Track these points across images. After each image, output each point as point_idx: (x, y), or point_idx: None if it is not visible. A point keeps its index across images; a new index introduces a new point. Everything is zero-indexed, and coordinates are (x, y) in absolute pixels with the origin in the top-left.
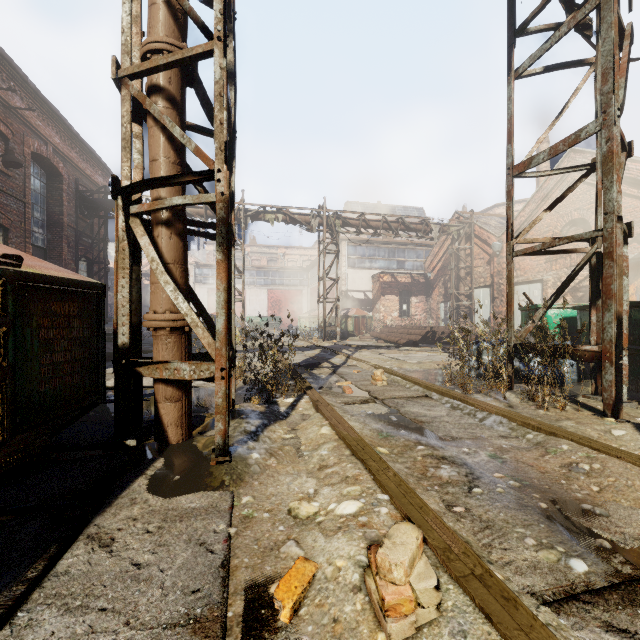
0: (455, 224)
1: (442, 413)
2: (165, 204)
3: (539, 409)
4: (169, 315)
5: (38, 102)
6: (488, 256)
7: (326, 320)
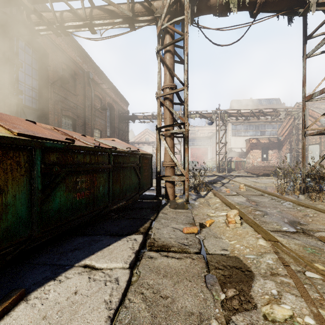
0: (295, 110)
1: (266, 200)
2: (170, 132)
3: (311, 201)
4: (170, 163)
5: (109, 84)
6: (318, 126)
7: (220, 163)
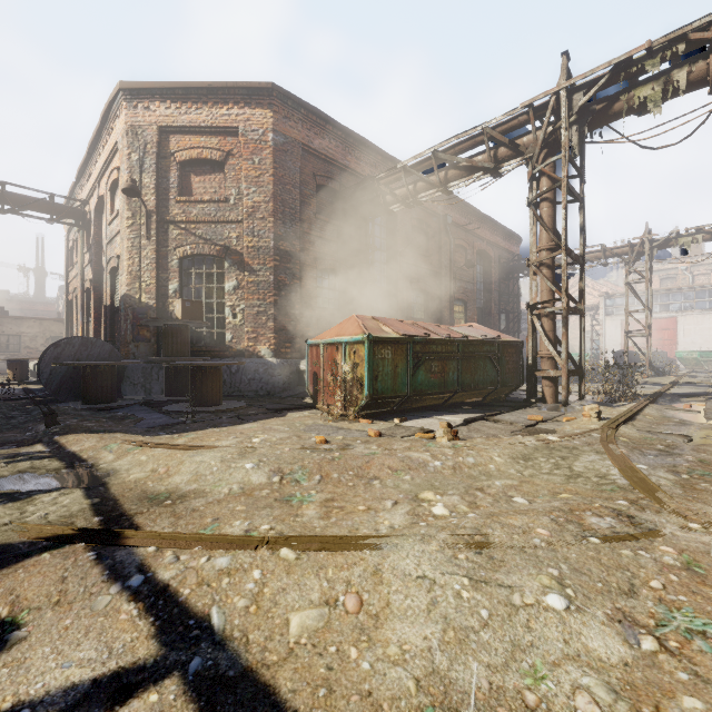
0: None
1: None
2: (544, 311)
3: None
4: (547, 352)
5: (480, 218)
6: None
7: None
